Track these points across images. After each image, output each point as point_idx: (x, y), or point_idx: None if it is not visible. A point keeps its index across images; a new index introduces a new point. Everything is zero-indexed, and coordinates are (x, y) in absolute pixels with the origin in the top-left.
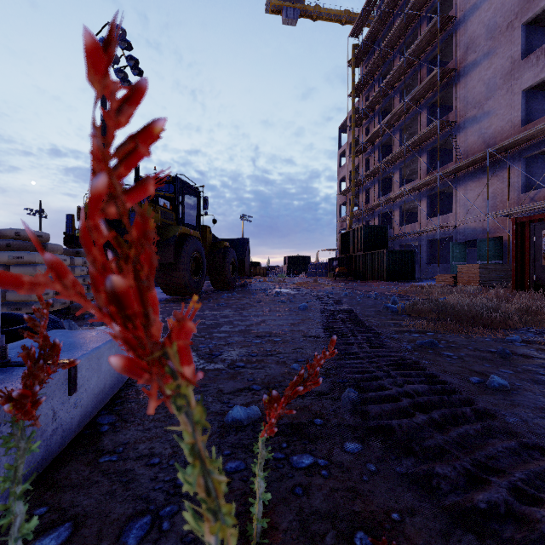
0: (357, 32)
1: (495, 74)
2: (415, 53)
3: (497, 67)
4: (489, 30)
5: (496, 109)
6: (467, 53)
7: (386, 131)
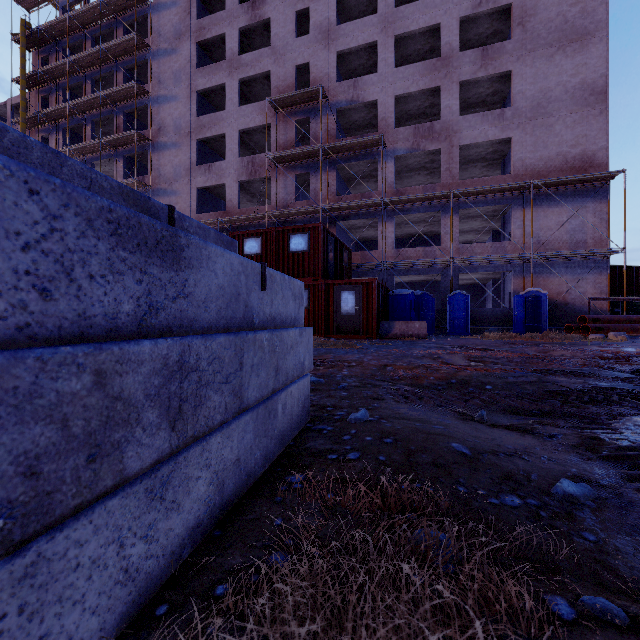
0: (28, 4)
1: (180, 164)
2: (112, 97)
3: (182, 160)
4: (176, 126)
5: (181, 192)
6: (161, 132)
7: (74, 157)
